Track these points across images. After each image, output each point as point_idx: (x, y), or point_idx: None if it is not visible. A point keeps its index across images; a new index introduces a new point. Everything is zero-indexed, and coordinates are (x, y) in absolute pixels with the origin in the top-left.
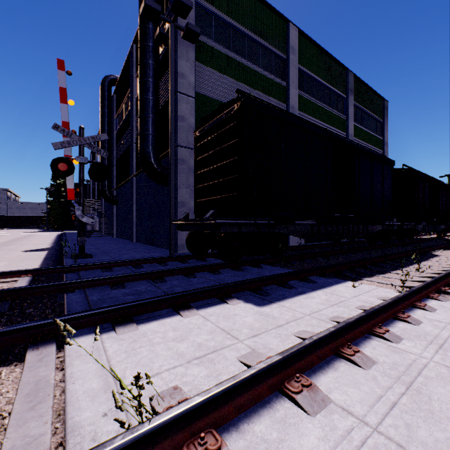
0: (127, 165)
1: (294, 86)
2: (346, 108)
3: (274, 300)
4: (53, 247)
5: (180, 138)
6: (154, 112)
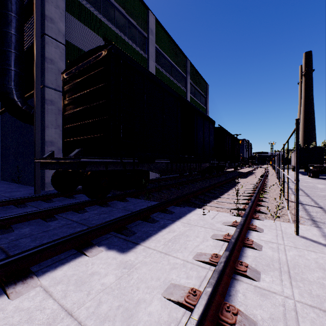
0: None
1: (152, 59)
2: (186, 84)
3: (139, 240)
4: None
5: (48, 79)
6: (17, 49)
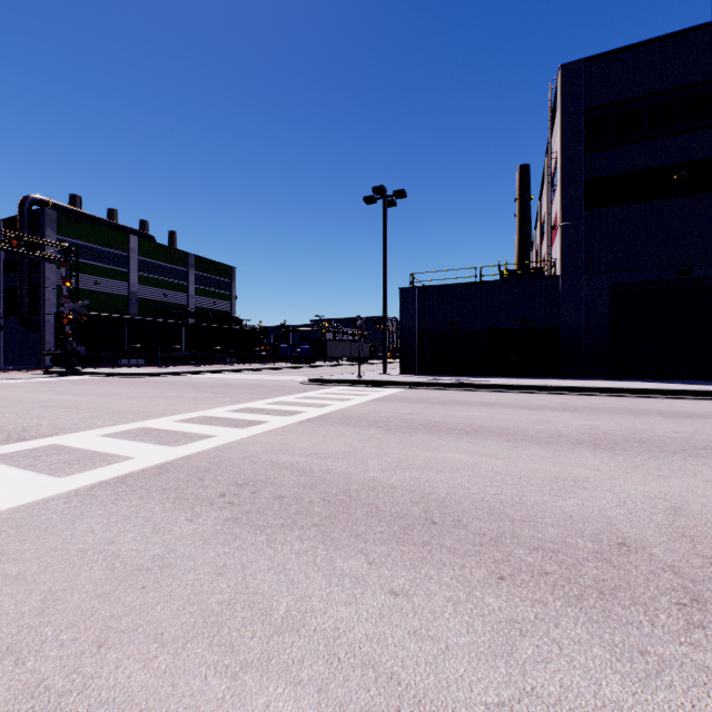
0: None
1: (134, 272)
2: (188, 278)
3: None
4: None
5: (47, 310)
6: (30, 295)
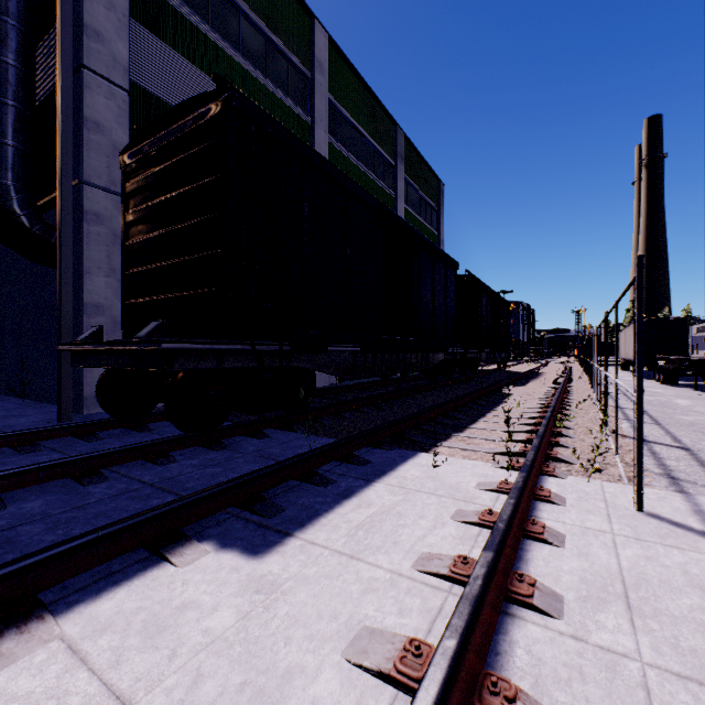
0: None
1: (323, 127)
2: (396, 182)
3: (292, 527)
4: None
5: (91, 166)
6: (20, 98)
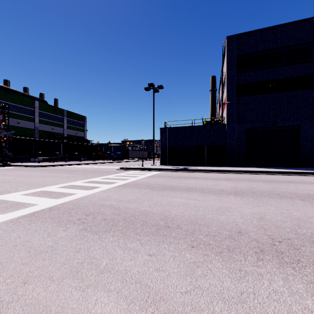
0: None
1: (37, 117)
2: (64, 121)
3: None
4: None
5: None
6: None
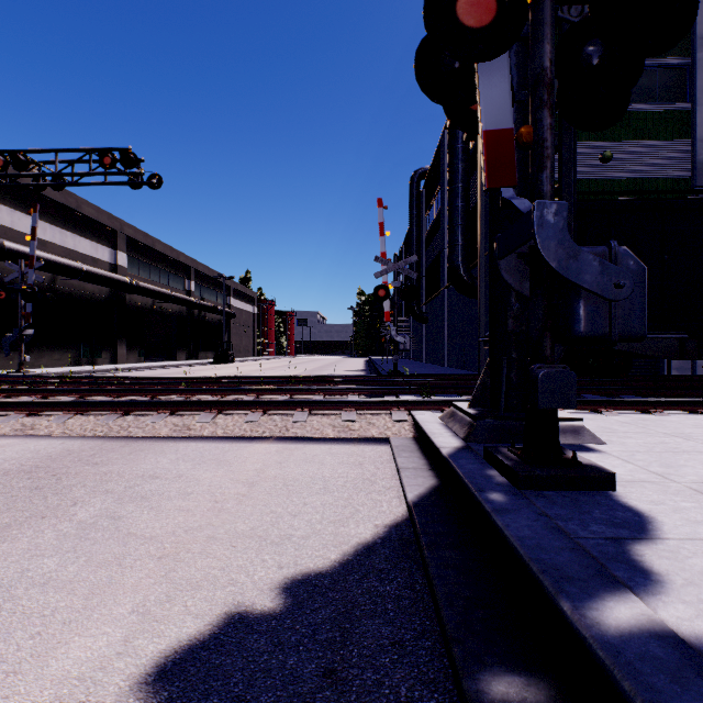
0: (438, 275)
1: None
2: None
3: None
4: (367, 370)
5: None
6: (463, 219)
